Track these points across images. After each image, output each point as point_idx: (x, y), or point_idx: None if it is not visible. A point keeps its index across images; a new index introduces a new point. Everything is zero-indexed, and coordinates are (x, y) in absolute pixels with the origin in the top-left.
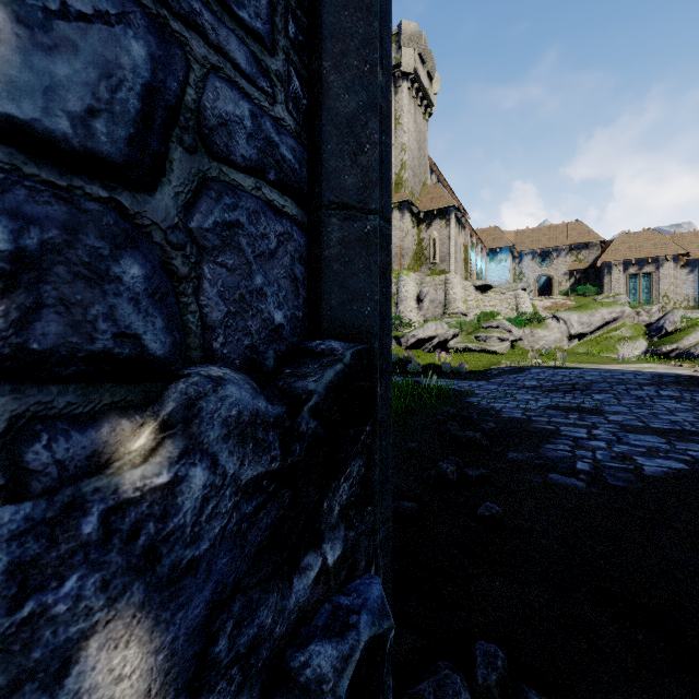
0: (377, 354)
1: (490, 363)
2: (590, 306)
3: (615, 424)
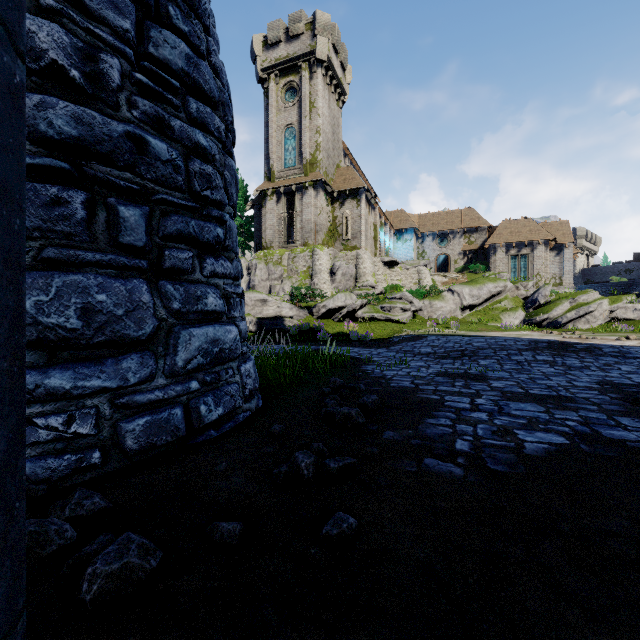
0: None
1: (394, 331)
2: (479, 281)
3: (497, 391)
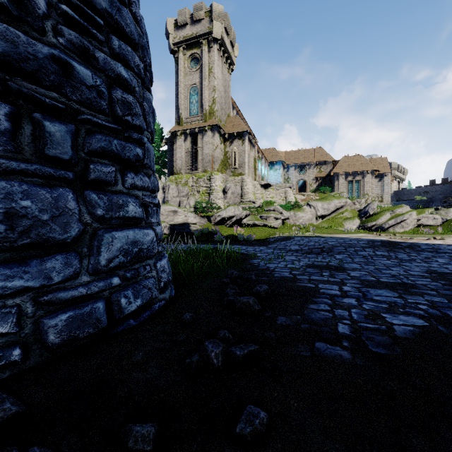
0: None
1: (269, 234)
2: (328, 198)
3: (356, 279)
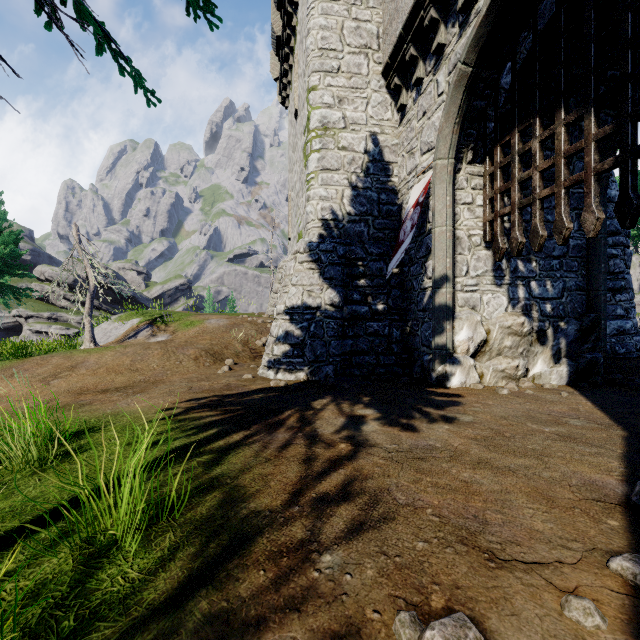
0: (601, 316)
1: None
2: None
3: None
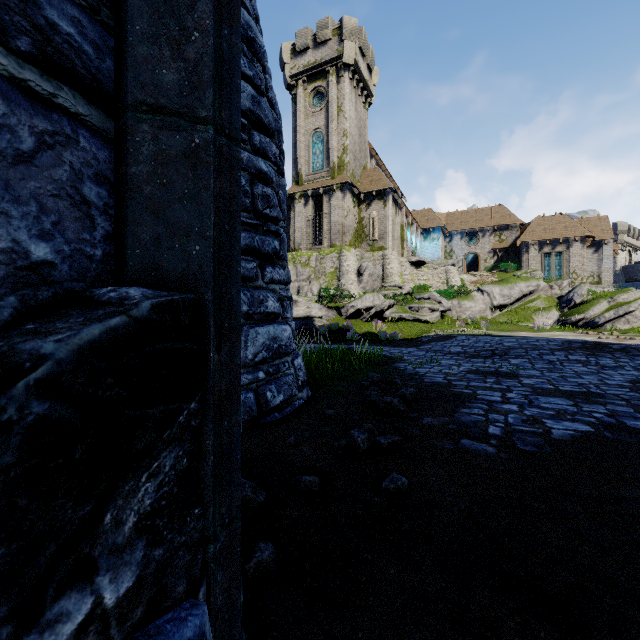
0: (209, 307)
1: (422, 331)
2: (510, 280)
3: (528, 387)
